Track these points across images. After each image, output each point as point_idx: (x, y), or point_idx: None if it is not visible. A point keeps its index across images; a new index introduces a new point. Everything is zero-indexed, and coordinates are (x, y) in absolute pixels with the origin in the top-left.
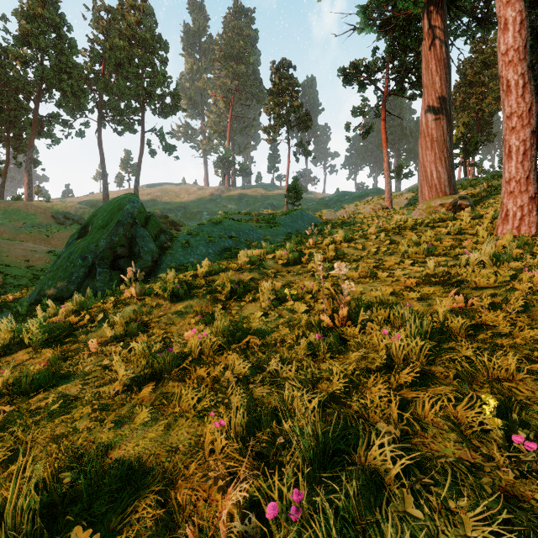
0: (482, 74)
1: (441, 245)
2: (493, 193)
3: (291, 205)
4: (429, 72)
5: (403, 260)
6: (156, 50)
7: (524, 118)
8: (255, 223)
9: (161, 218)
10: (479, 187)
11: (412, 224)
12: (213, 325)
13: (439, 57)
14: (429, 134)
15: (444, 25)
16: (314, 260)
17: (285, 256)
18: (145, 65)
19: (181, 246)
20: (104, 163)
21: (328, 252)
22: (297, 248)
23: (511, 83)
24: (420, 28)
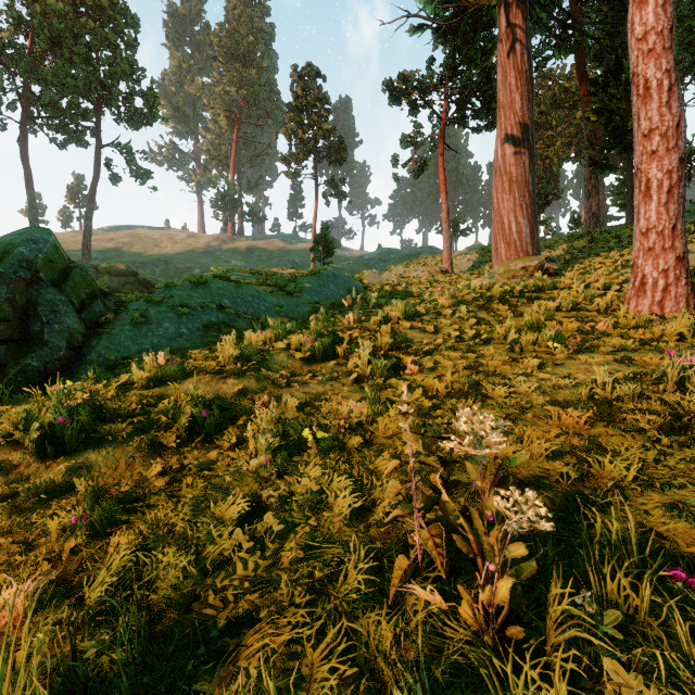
0: (550, 115)
1: (561, 328)
2: (578, 257)
3: (319, 264)
4: (506, 87)
5: (513, 355)
6: (120, 26)
7: (669, 138)
8: (265, 285)
9: (126, 275)
10: (562, 248)
11: (500, 293)
12: (105, 555)
13: (520, 68)
14: (506, 171)
15: (526, 25)
16: (359, 351)
17: (307, 345)
18: (100, 45)
19: (131, 322)
20: (32, 188)
21: (380, 337)
22: (328, 329)
23: (652, 84)
24: (488, 38)
